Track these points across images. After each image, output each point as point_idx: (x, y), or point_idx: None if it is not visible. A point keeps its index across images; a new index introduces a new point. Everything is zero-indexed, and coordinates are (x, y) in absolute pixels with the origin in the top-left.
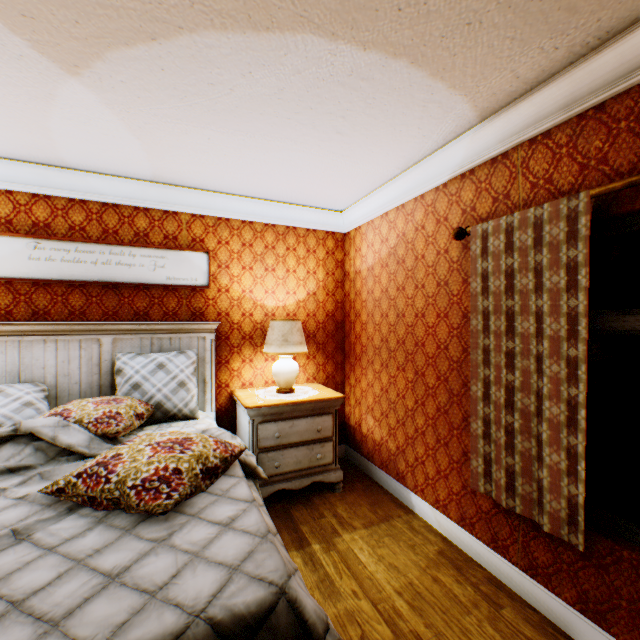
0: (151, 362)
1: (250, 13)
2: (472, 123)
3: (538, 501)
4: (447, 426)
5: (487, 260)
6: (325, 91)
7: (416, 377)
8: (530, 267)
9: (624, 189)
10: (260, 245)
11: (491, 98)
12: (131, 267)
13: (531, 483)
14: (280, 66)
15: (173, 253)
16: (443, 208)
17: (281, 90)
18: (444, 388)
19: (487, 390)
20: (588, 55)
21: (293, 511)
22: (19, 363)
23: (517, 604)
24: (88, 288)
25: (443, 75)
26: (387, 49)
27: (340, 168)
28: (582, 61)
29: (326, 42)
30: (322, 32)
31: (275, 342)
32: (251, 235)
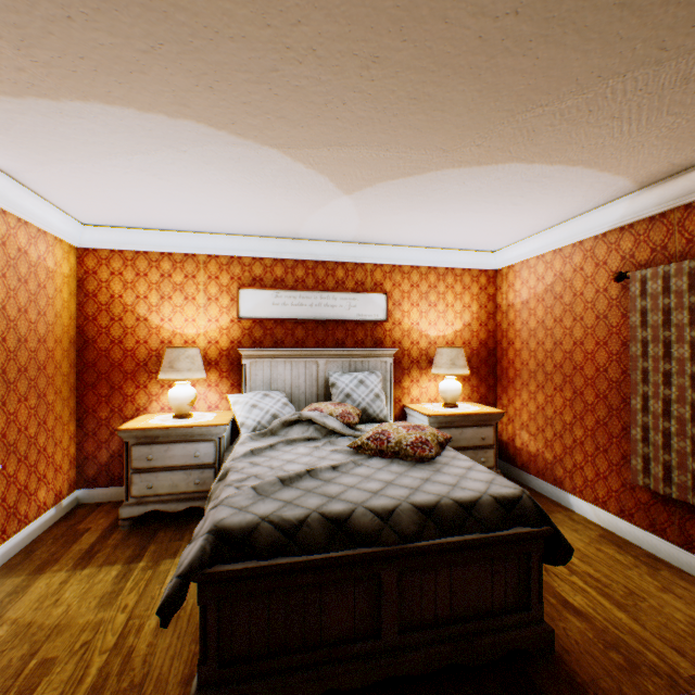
0: (354, 379)
1: (480, 160)
2: (631, 190)
3: (691, 487)
4: (606, 435)
5: (645, 300)
6: (513, 185)
7: (574, 396)
8: (684, 306)
9: None
10: (424, 285)
11: (649, 176)
12: (333, 307)
13: (685, 474)
14: (486, 178)
15: (361, 295)
16: (602, 254)
17: (480, 188)
18: (603, 404)
19: (645, 403)
20: None
21: None
22: (270, 377)
23: (673, 570)
24: (306, 324)
25: (609, 170)
26: (568, 163)
27: (505, 224)
28: None
29: (525, 165)
30: (524, 161)
31: (444, 365)
32: (417, 277)
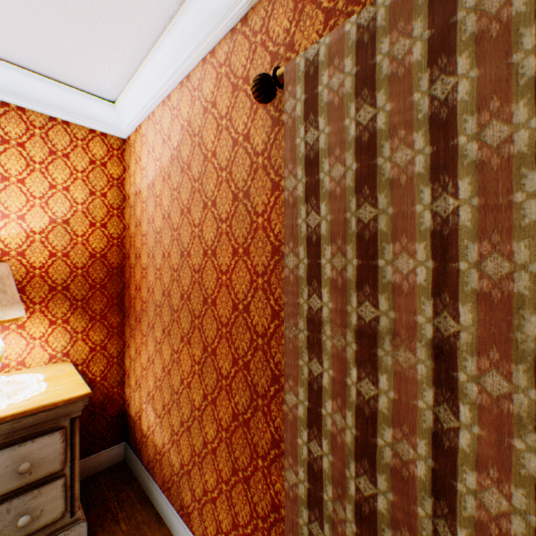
0: None
1: None
2: None
3: None
4: (249, 449)
5: (317, 124)
6: None
7: (205, 356)
8: (420, 117)
9: None
10: None
11: None
12: None
13: None
14: None
15: None
16: (243, 61)
17: None
18: (244, 380)
19: (317, 406)
20: None
21: None
22: None
23: None
24: None
25: None
26: None
27: None
28: None
29: None
30: None
31: None
32: None
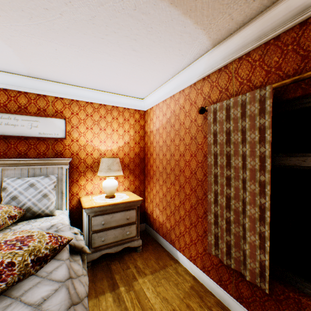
0: (25, 183)
1: None
2: (208, 48)
3: (243, 262)
4: (196, 216)
5: (216, 125)
6: (121, 20)
7: (180, 188)
8: (239, 129)
9: (291, 84)
10: (97, 116)
11: (218, 32)
12: (15, 126)
13: (240, 251)
14: None
15: (43, 119)
16: (194, 97)
17: (93, 17)
18: (194, 195)
19: (216, 198)
20: (271, 6)
21: (112, 265)
22: None
23: None
24: None
25: (190, 14)
26: None
27: (138, 73)
28: (268, 10)
29: None
30: None
31: (103, 170)
32: (91, 110)
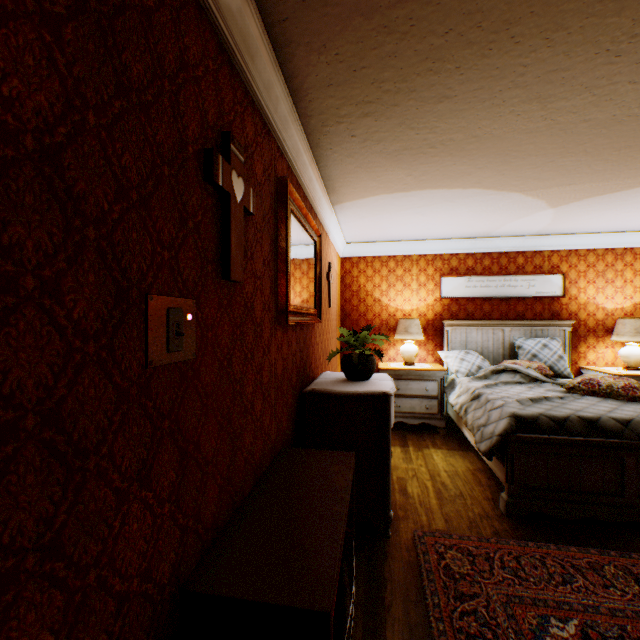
0: (537, 343)
1: None
2: None
3: None
4: None
5: None
6: None
7: None
8: None
9: None
10: (600, 265)
11: None
12: (514, 287)
13: None
14: None
15: (539, 277)
16: None
17: None
18: None
19: None
20: None
21: None
22: (465, 340)
23: None
24: (491, 301)
25: None
26: None
27: None
28: None
29: None
30: None
31: (626, 334)
32: (593, 258)
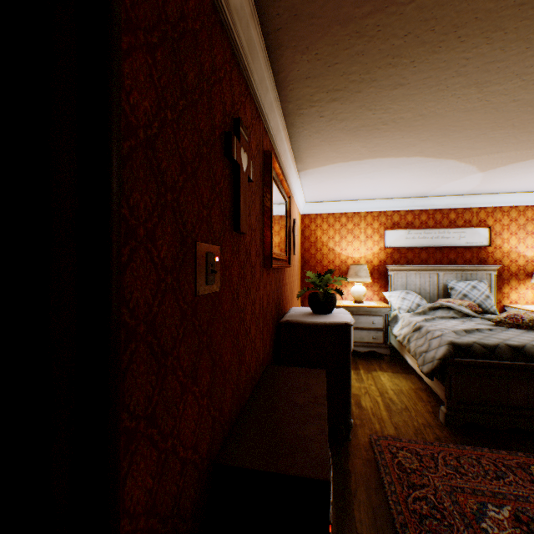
0: (467, 285)
1: None
2: None
3: None
4: None
5: None
6: None
7: None
8: None
9: None
10: (521, 219)
11: None
12: (447, 238)
13: None
14: None
15: (468, 229)
16: None
17: None
18: None
19: None
20: None
21: None
22: (405, 282)
23: None
24: (427, 250)
25: None
26: None
27: None
28: None
29: None
30: None
31: None
32: (515, 214)
